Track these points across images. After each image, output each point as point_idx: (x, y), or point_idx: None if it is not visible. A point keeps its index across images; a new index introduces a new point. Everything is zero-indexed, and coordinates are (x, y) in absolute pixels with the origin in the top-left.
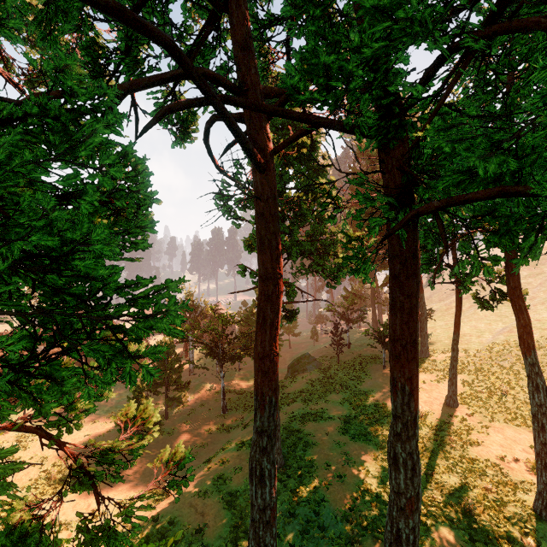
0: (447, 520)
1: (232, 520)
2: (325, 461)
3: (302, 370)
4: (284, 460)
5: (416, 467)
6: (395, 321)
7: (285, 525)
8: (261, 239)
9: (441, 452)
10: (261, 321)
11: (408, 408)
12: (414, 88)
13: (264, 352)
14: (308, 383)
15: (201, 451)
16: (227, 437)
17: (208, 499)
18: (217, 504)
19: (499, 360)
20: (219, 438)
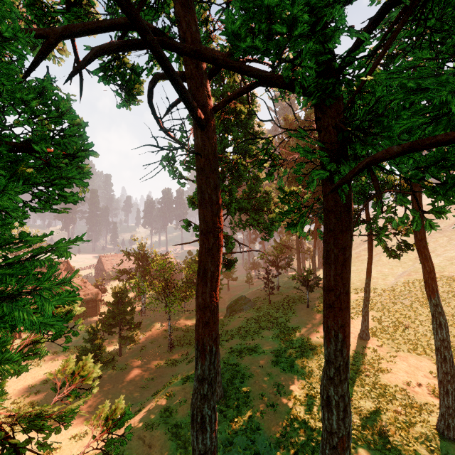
0: (366, 442)
1: (177, 450)
2: (259, 392)
3: (239, 310)
4: (223, 391)
5: (347, 409)
6: (329, 273)
7: (225, 453)
8: (202, 194)
9: (358, 380)
10: (201, 274)
11: (340, 354)
12: (360, 33)
13: (205, 303)
14: (245, 321)
15: (150, 384)
16: (174, 370)
17: (156, 431)
18: (163, 436)
19: (401, 299)
20: (166, 372)
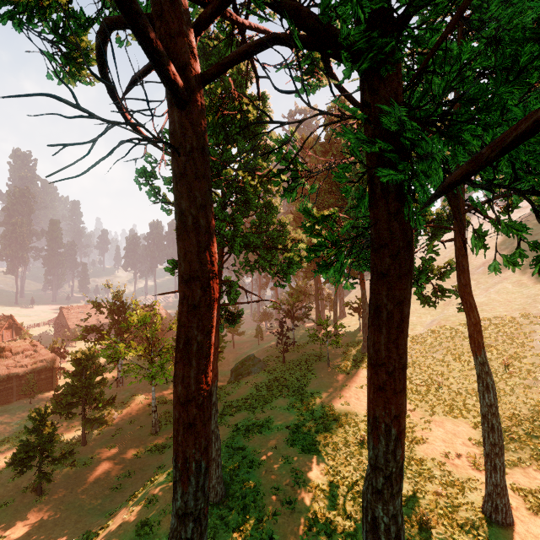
0: None
1: None
2: (272, 485)
3: (247, 373)
4: (225, 488)
5: (401, 533)
6: (378, 339)
7: None
8: (182, 216)
9: None
10: (182, 346)
11: (393, 457)
12: None
13: (188, 394)
14: (253, 387)
15: (126, 483)
16: (160, 459)
17: None
18: None
19: (432, 352)
20: (149, 463)
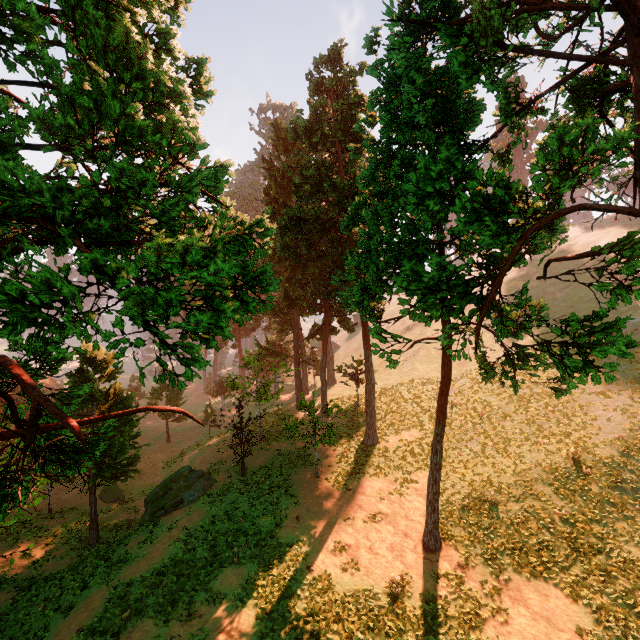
0: None
1: None
2: None
3: (175, 504)
4: None
5: None
6: None
7: None
8: None
9: None
10: None
11: None
12: None
13: None
14: (181, 540)
15: None
16: None
17: None
18: None
19: (465, 440)
20: None
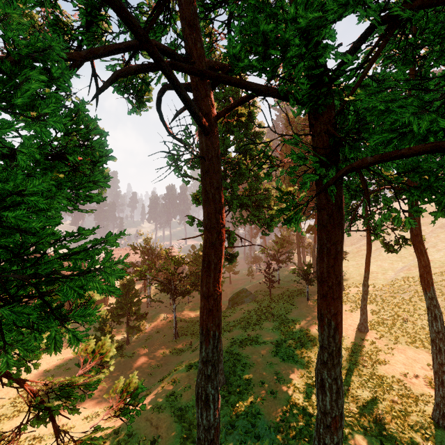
0: (362, 429)
1: (182, 431)
2: (260, 380)
3: (241, 302)
4: (226, 379)
5: (340, 391)
6: (322, 265)
7: (227, 435)
8: (206, 193)
9: (355, 370)
10: (206, 265)
11: (333, 340)
12: (344, 56)
13: (209, 292)
14: (246, 313)
15: (156, 371)
16: (178, 359)
17: (162, 414)
18: (169, 418)
19: (400, 293)
20: (171, 360)
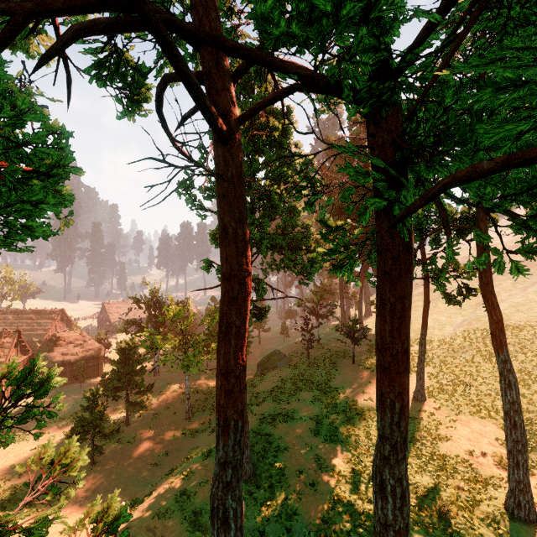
0: (423, 527)
1: None
2: (297, 468)
3: (273, 367)
4: (253, 468)
5: (406, 495)
6: (384, 327)
7: None
8: (224, 228)
9: (413, 450)
10: (224, 329)
11: (397, 427)
12: (430, 15)
13: (228, 367)
14: (279, 381)
15: (164, 460)
16: (193, 442)
17: (169, 520)
18: (179, 526)
19: (461, 352)
20: (184, 444)
